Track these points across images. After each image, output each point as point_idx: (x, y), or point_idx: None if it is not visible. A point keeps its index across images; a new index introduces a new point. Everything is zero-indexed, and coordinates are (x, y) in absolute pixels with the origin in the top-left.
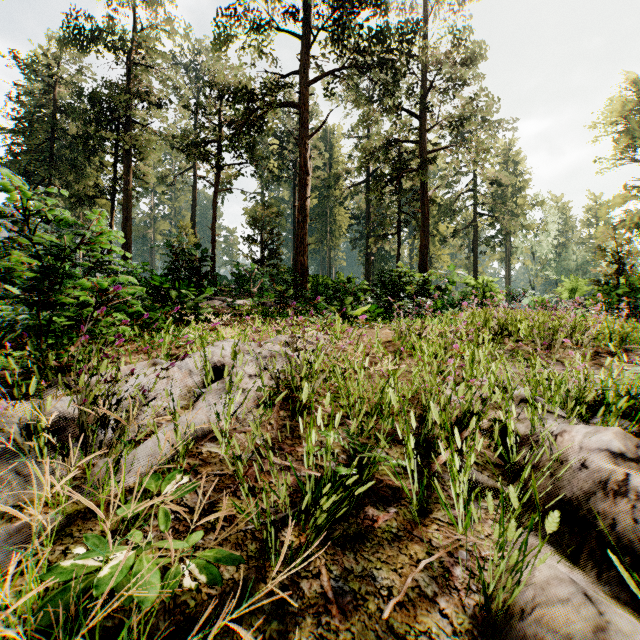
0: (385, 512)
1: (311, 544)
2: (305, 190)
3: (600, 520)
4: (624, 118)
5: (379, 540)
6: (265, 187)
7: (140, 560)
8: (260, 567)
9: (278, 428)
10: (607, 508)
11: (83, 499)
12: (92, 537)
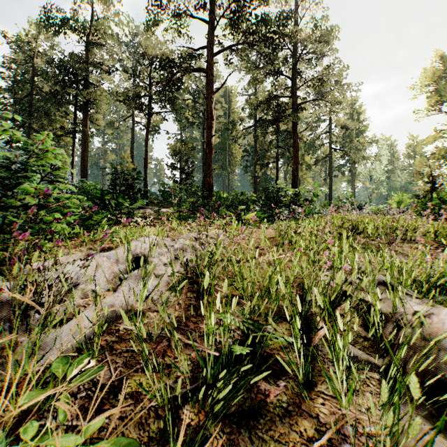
0: (275, 386)
1: (208, 429)
2: (211, 131)
3: None
4: (434, 82)
5: (271, 416)
6: (183, 129)
7: None
8: None
9: (185, 307)
10: None
11: None
12: None
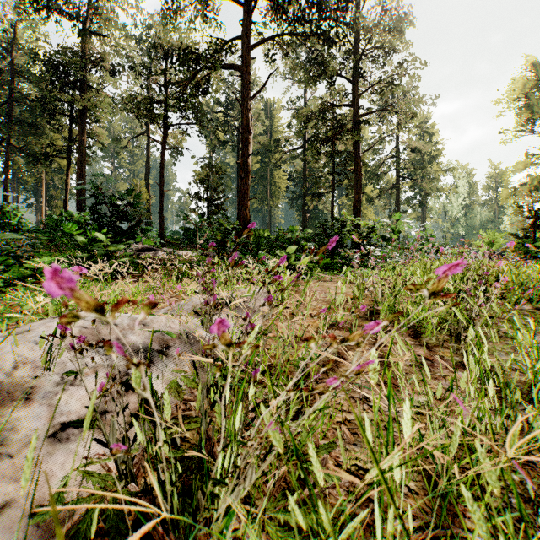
0: None
1: None
2: (247, 148)
3: None
4: (525, 95)
5: None
6: (212, 151)
7: None
8: None
9: None
10: None
11: None
12: None
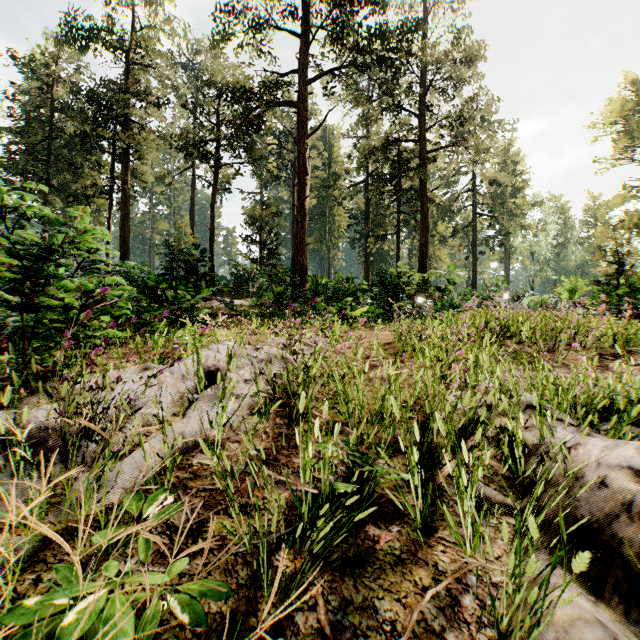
0: (387, 531)
1: (307, 573)
2: (304, 190)
3: (630, 553)
4: (623, 118)
5: (381, 564)
6: (264, 187)
7: (112, 600)
8: (251, 597)
9: (274, 437)
10: (632, 534)
11: (49, 530)
12: (64, 568)
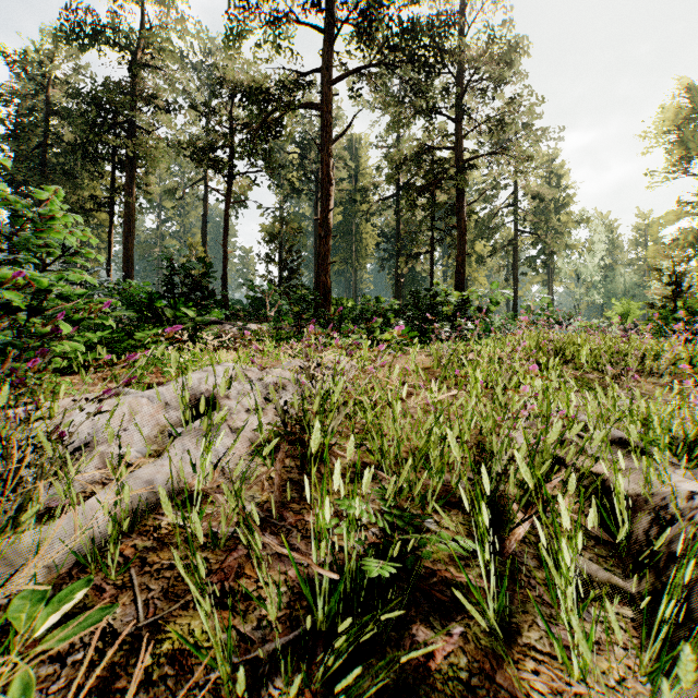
0: (445, 634)
1: None
2: (328, 202)
3: None
4: (677, 127)
5: (440, 697)
6: (284, 201)
7: None
8: None
9: (280, 485)
10: None
11: None
12: None
